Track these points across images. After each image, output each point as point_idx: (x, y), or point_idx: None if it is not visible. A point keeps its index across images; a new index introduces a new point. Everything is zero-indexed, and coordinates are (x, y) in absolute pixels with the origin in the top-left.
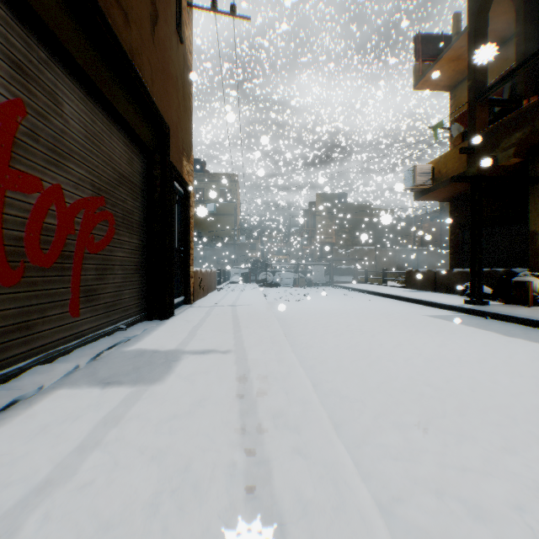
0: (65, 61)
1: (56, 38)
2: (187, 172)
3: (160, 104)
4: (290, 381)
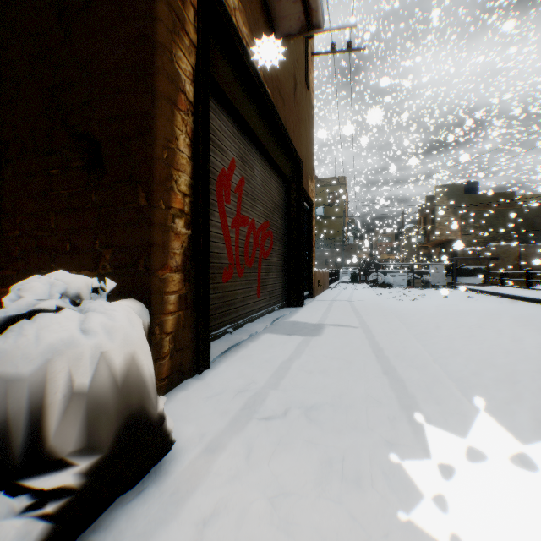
0: (255, 144)
1: (255, 135)
2: (311, 190)
3: (297, 146)
4: (406, 343)
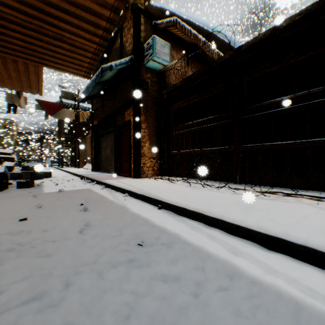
0: None
1: None
2: None
3: None
4: None
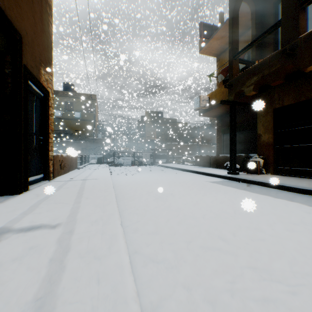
0: None
1: None
2: (46, 79)
3: (9, 11)
4: (108, 261)
